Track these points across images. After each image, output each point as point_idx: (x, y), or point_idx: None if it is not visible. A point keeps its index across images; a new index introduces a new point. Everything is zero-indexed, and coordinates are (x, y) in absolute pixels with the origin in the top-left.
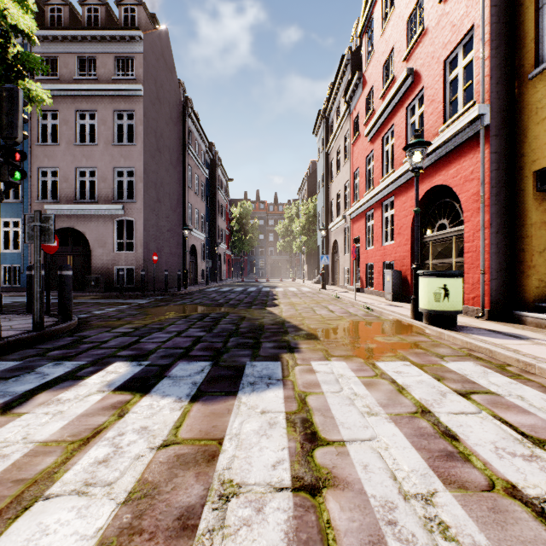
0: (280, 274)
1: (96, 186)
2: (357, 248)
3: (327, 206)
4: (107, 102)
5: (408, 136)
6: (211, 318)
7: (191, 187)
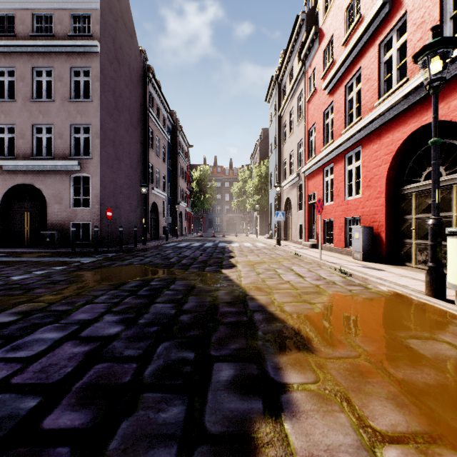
0: (234, 229)
1: (53, 142)
2: (312, 205)
3: (279, 166)
4: (63, 59)
5: (380, 77)
6: (149, 289)
7: (152, 148)
